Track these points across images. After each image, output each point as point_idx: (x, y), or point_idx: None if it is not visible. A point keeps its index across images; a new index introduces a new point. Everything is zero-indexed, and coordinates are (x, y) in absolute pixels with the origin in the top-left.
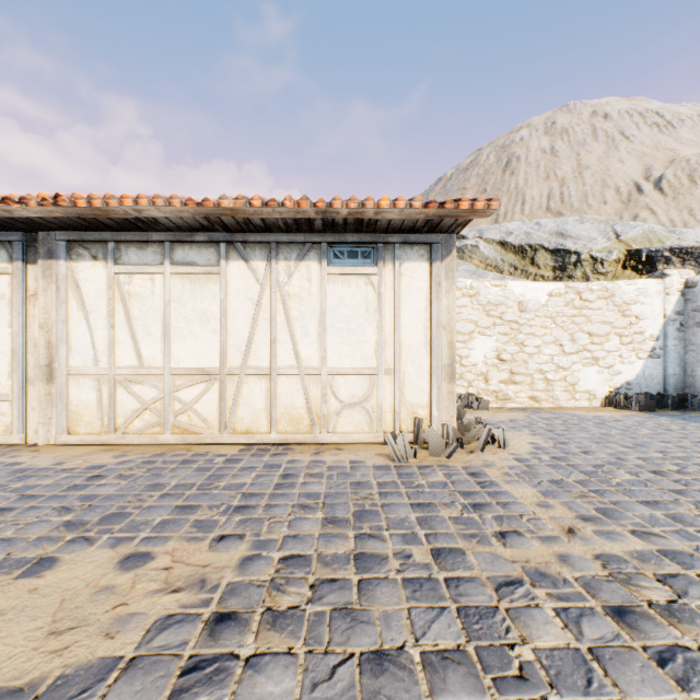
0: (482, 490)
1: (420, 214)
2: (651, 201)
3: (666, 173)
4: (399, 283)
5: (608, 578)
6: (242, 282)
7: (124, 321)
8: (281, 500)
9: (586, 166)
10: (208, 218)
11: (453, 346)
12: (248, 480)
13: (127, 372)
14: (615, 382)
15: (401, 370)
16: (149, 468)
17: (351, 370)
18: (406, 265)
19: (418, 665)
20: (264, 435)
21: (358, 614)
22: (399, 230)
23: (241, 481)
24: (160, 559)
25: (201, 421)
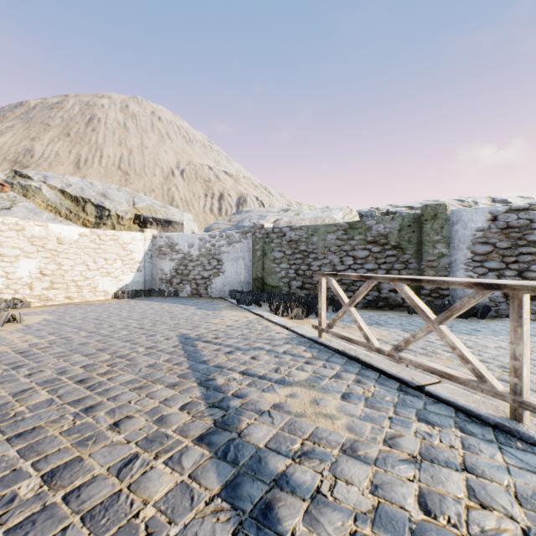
0: None
1: None
2: (178, 182)
3: (186, 168)
4: None
5: (28, 347)
6: None
7: None
8: None
9: (147, 147)
10: None
11: None
12: None
13: None
14: (120, 285)
15: None
16: None
17: None
18: None
19: None
20: None
21: None
22: None
23: None
24: None
25: None
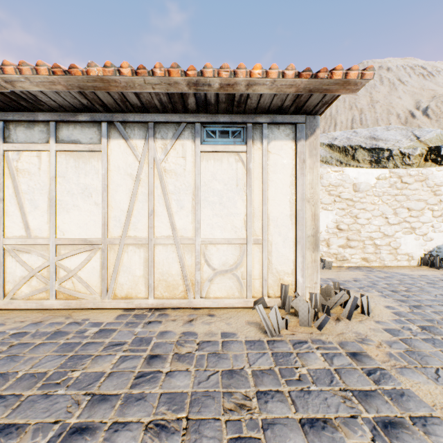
0: (379, 389)
1: (291, 88)
2: (421, 123)
3: (430, 104)
4: (267, 160)
5: None
6: (122, 159)
7: (12, 194)
8: (134, 412)
9: (376, 101)
10: (84, 93)
11: (316, 218)
12: (108, 368)
13: (15, 242)
14: (428, 246)
15: (269, 240)
16: (11, 345)
17: (223, 240)
18: (273, 143)
19: None
20: (142, 301)
21: None
22: (267, 110)
23: (98, 370)
24: None
25: (84, 287)
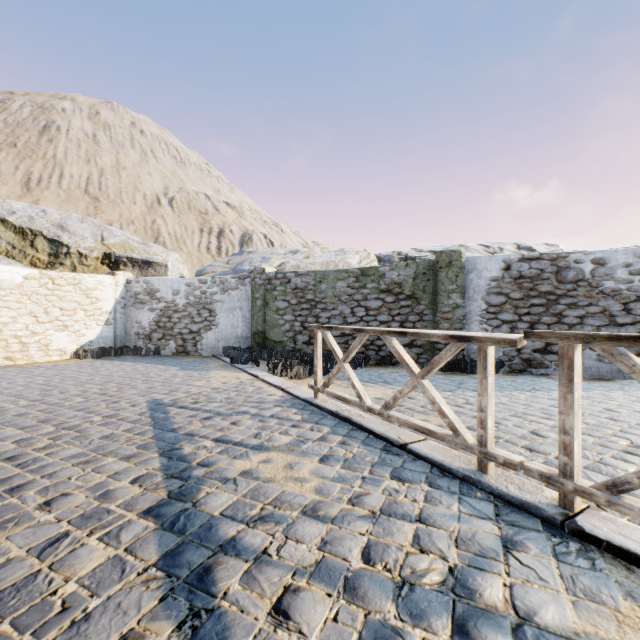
0: None
1: None
2: (166, 213)
3: (177, 196)
4: None
5: None
6: None
7: None
8: None
9: (124, 167)
10: None
11: None
12: None
13: None
14: (82, 341)
15: None
16: None
17: None
18: None
19: None
20: None
21: None
22: None
23: None
24: None
25: None
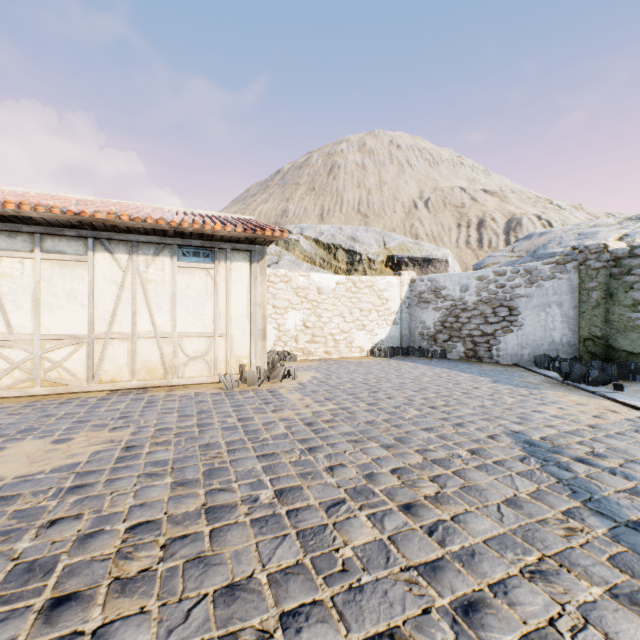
0: (273, 397)
1: (242, 235)
2: (422, 215)
3: (431, 197)
4: (230, 276)
5: (312, 416)
6: (107, 269)
7: None
8: (150, 412)
9: (385, 182)
10: (81, 221)
11: (265, 317)
12: (122, 406)
13: None
14: (375, 340)
15: (231, 333)
16: (33, 408)
17: (196, 334)
18: (234, 264)
19: (223, 443)
20: (126, 383)
21: (198, 437)
22: (230, 240)
23: (117, 407)
24: (79, 438)
25: (70, 375)
